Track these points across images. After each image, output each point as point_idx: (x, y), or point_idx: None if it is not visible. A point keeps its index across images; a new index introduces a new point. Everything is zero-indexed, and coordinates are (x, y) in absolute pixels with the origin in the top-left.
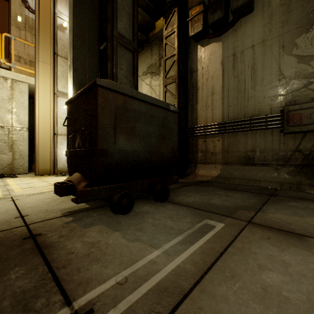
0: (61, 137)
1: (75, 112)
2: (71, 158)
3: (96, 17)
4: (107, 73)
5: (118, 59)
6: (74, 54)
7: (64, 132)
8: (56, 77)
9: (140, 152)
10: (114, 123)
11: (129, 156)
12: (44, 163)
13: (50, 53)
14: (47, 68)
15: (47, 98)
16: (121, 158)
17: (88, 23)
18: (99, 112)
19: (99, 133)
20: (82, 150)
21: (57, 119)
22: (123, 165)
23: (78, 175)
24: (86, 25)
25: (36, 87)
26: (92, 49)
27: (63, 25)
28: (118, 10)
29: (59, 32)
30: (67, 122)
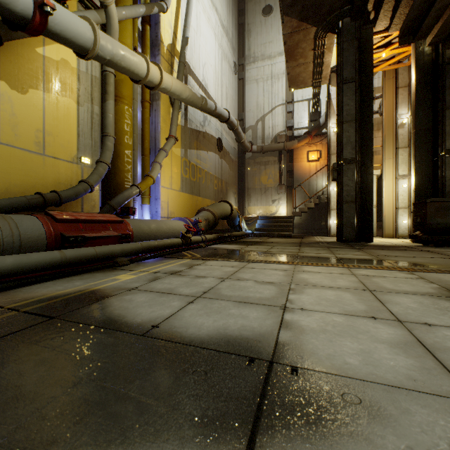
0: (401, 210)
1: (417, 208)
2: (415, 226)
3: (430, 144)
4: (437, 177)
5: (446, 165)
6: (415, 172)
7: (403, 206)
8: (397, 166)
9: (449, 223)
10: (434, 213)
11: (442, 225)
12: (388, 229)
13: (392, 150)
14: (390, 162)
15: (390, 183)
16: (438, 226)
17: (423, 151)
18: (427, 210)
19: (426, 217)
20: (420, 223)
21: (397, 197)
22: (439, 229)
23: (418, 232)
24: (423, 152)
25: (383, 178)
26: (427, 164)
27: (402, 122)
28: (446, 135)
29: (399, 130)
30: (412, 211)
